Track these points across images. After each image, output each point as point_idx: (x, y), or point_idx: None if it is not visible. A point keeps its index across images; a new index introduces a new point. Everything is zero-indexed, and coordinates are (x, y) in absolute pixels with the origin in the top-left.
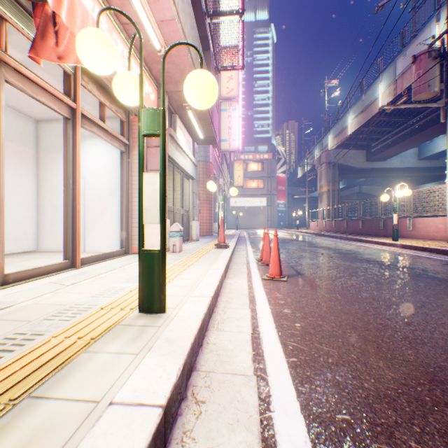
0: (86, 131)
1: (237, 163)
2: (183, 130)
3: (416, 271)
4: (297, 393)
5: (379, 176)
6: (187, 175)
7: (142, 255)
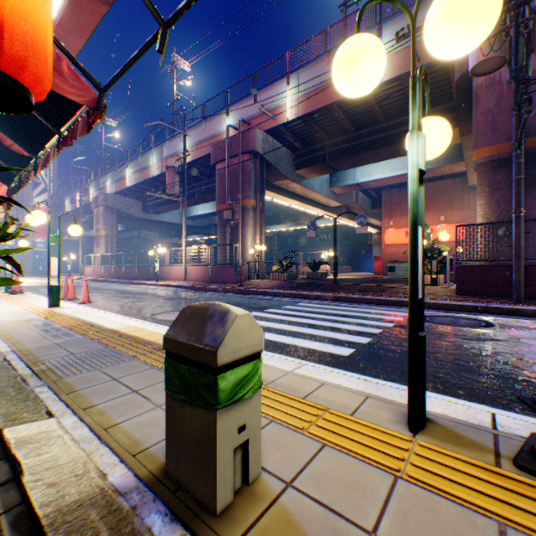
0: None
1: None
2: None
3: (158, 294)
4: (114, 313)
5: (155, 227)
6: None
7: (51, 287)
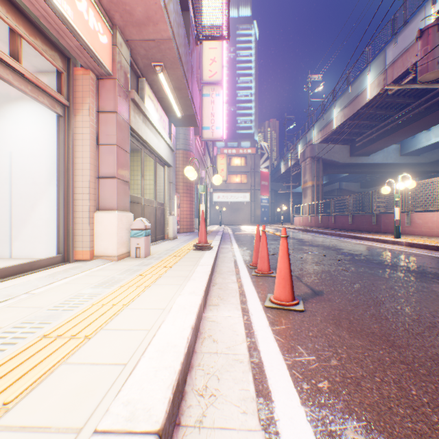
0: (13, 90)
1: (220, 156)
2: (154, 102)
3: None
4: None
5: (362, 172)
6: (161, 160)
7: None
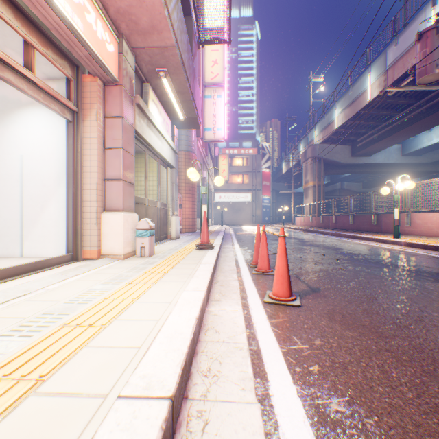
0: (24, 96)
1: (222, 157)
2: (158, 106)
3: None
4: None
5: (363, 172)
6: (164, 162)
7: None
